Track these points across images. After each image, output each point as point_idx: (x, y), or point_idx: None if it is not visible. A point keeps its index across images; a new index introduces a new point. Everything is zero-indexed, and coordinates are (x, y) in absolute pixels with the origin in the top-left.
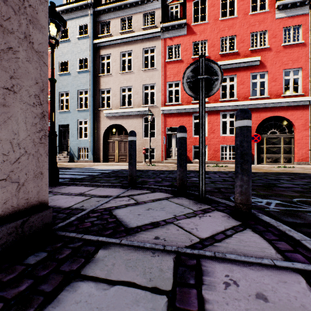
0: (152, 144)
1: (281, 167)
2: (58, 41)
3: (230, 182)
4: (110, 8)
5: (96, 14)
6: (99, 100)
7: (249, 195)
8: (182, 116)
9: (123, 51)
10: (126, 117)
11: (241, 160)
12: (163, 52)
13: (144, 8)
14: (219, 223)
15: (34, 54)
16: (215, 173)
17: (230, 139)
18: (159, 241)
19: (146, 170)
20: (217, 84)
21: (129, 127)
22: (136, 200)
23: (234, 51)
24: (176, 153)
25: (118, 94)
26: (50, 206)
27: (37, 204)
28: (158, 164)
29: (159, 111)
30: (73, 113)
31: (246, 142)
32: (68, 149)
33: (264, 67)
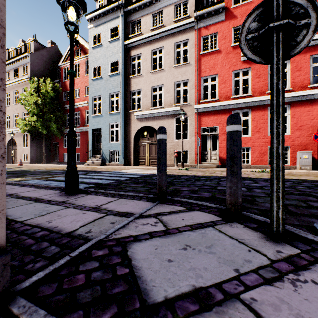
0: (184, 146)
1: None
2: (77, 26)
3: (297, 196)
4: (140, 6)
5: (127, 14)
6: (129, 102)
7: None
8: (219, 114)
9: (153, 48)
10: (157, 118)
11: None
12: (197, 44)
13: None
14: None
15: None
16: (266, 181)
17: None
18: None
19: (179, 176)
20: (308, 34)
21: None
22: (165, 224)
23: None
24: (212, 156)
25: (149, 94)
26: (49, 227)
27: None
28: (192, 169)
29: (193, 110)
30: (105, 117)
31: None
32: (101, 152)
33: None
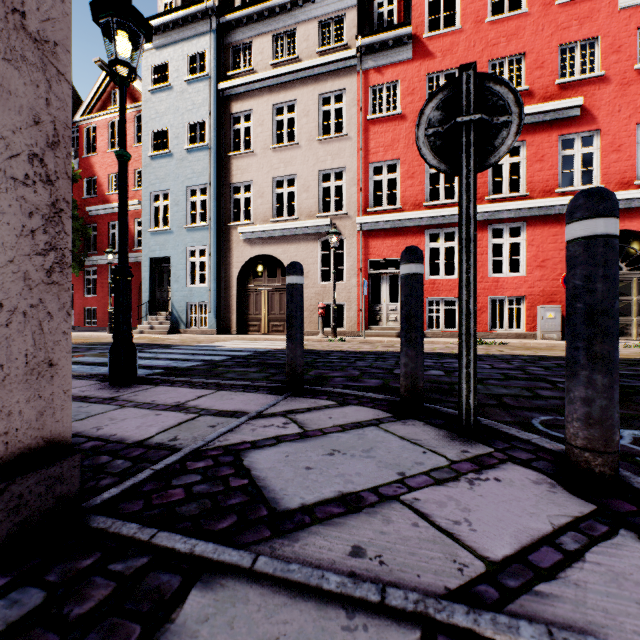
0: (338, 295)
1: (635, 346)
2: (135, 69)
3: (522, 383)
4: (250, 15)
5: (223, 29)
6: (229, 206)
7: (613, 426)
8: (403, 236)
9: (277, 102)
10: (284, 240)
11: (589, 329)
12: (361, 100)
13: (322, 10)
14: (530, 505)
15: (29, 44)
16: (481, 359)
17: (511, 284)
18: (364, 564)
19: (327, 352)
20: (508, 136)
21: (289, 261)
22: (302, 425)
23: (520, 88)
24: (390, 314)
25: (268, 191)
26: (101, 436)
27: (36, 446)
28: (352, 339)
29: (354, 226)
30: (178, 235)
31: (603, 280)
32: (169, 307)
33: (591, 120)
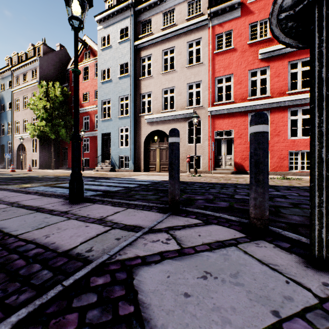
0: (197, 151)
1: None
2: (82, 21)
3: None
4: (150, 4)
5: (137, 14)
6: (139, 105)
7: None
8: (235, 117)
9: (164, 49)
10: (168, 122)
11: None
12: (210, 43)
13: None
14: None
15: None
16: (288, 189)
17: (303, 143)
18: None
19: (192, 183)
20: None
21: None
22: (179, 242)
23: None
24: (227, 161)
25: (160, 96)
26: (45, 244)
27: None
28: (205, 175)
29: (206, 112)
30: (114, 121)
31: None
32: (110, 158)
33: None
